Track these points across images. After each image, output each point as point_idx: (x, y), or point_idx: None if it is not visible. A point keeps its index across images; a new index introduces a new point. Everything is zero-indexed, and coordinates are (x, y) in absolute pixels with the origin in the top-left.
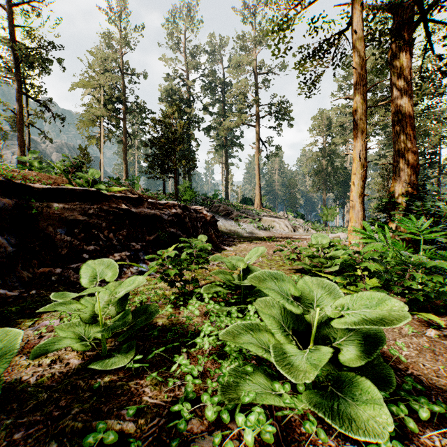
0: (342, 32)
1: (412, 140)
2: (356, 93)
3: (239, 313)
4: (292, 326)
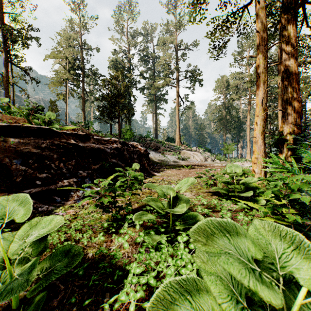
0: (246, 6)
1: (297, 91)
2: (259, 51)
3: (169, 247)
4: (245, 292)
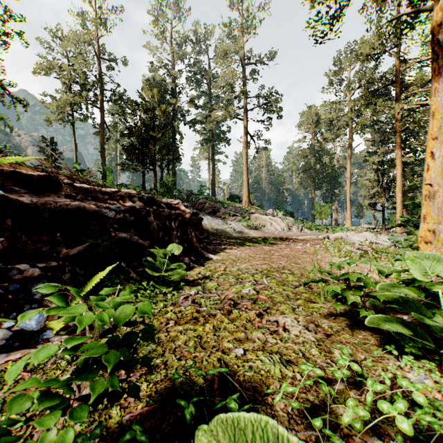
0: None
1: None
2: None
3: None
4: None
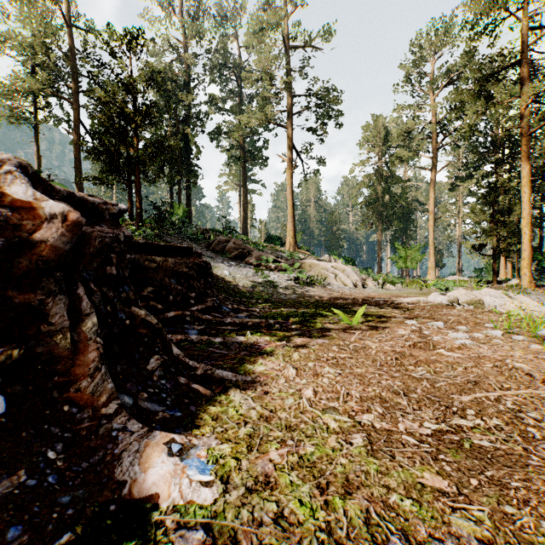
0: None
1: None
2: None
3: None
4: None
